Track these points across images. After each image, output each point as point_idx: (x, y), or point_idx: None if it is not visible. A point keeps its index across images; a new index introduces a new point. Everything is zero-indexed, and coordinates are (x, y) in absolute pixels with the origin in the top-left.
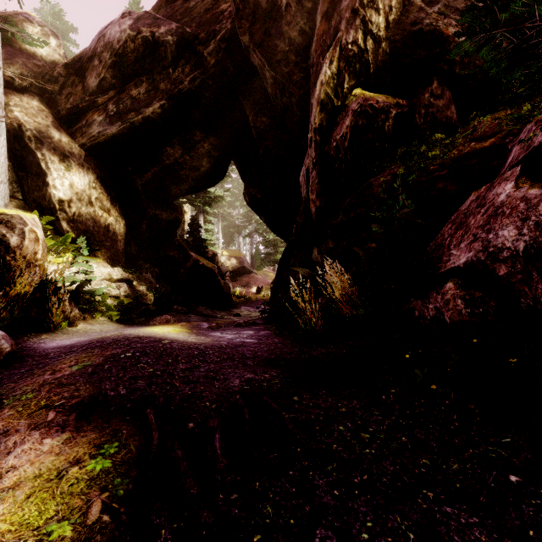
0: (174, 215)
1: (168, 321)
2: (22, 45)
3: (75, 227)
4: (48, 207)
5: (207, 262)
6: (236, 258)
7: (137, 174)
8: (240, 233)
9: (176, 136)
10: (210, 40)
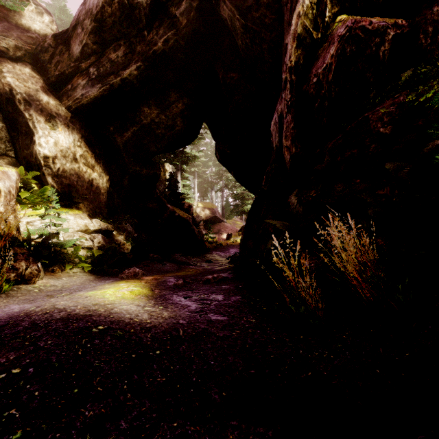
0: (152, 171)
1: (136, 274)
2: (18, 21)
3: (59, 181)
4: (35, 164)
5: (183, 212)
6: (209, 209)
7: (118, 134)
8: (213, 188)
9: (152, 97)
10: (182, 0)
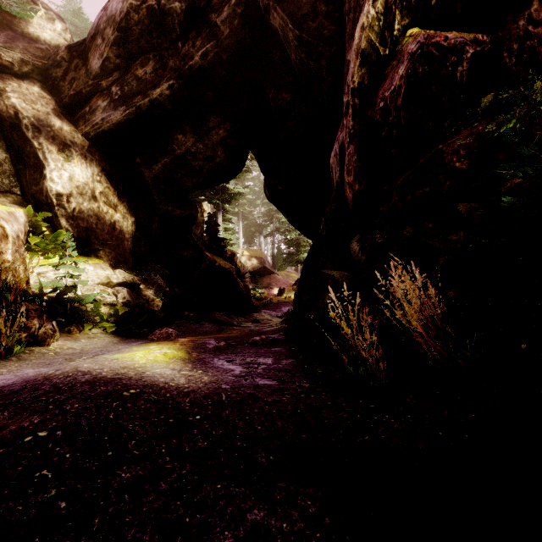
0: (187, 212)
1: (169, 335)
2: (24, 29)
3: (75, 224)
4: (46, 203)
5: (225, 262)
6: (257, 258)
7: (146, 166)
8: (262, 232)
9: (188, 122)
10: (224, 6)
